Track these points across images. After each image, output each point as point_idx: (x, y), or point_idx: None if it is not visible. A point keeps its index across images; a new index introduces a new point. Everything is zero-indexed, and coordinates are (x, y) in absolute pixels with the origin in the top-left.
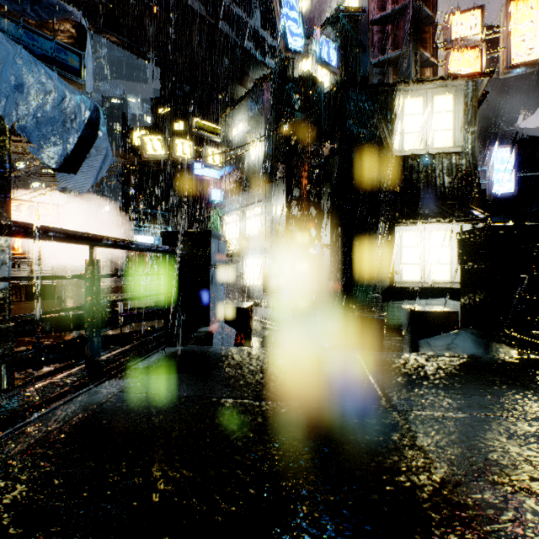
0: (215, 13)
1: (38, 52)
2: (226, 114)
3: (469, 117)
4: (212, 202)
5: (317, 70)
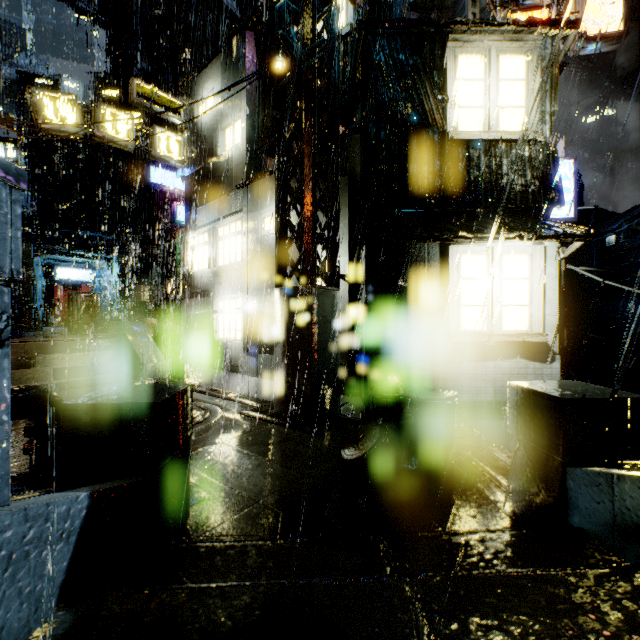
0: None
1: None
2: (188, 82)
3: (547, 90)
4: (179, 224)
5: None
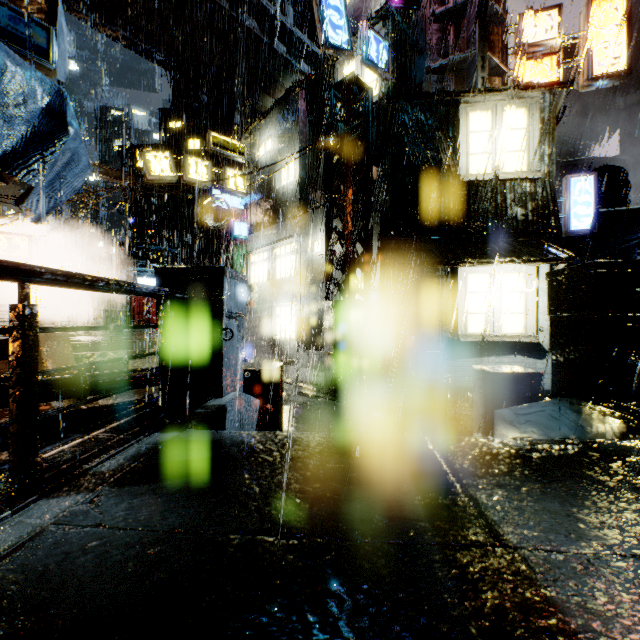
0: (238, 4)
1: None
2: (251, 129)
3: (546, 136)
4: (235, 238)
5: (363, 75)
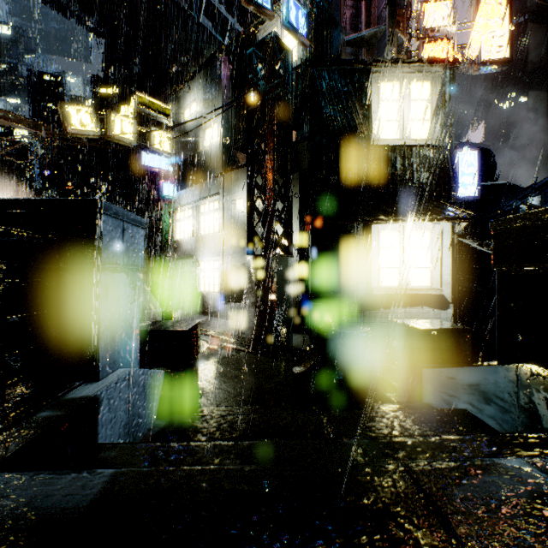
0: None
1: None
2: (176, 92)
3: (447, 108)
4: (164, 198)
5: None
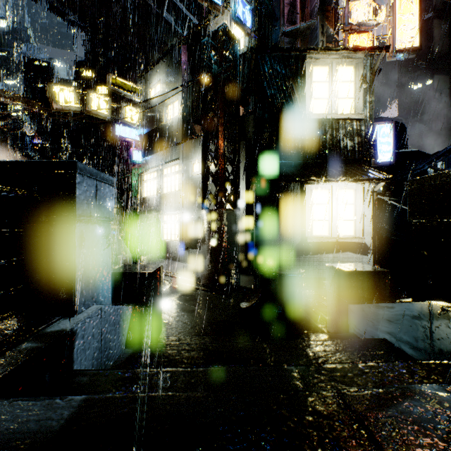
0: None
1: None
2: (144, 75)
3: (368, 88)
4: (134, 162)
5: None
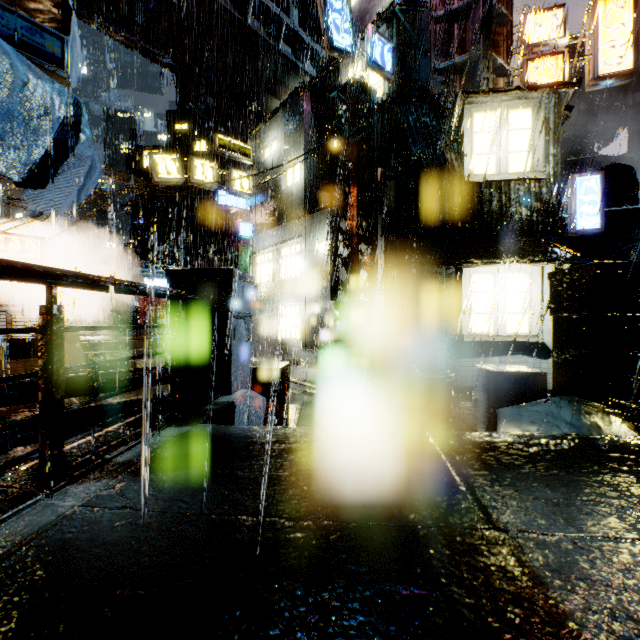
0: (243, 7)
1: (3, 32)
2: (256, 131)
3: (551, 136)
4: (241, 238)
5: (367, 77)
